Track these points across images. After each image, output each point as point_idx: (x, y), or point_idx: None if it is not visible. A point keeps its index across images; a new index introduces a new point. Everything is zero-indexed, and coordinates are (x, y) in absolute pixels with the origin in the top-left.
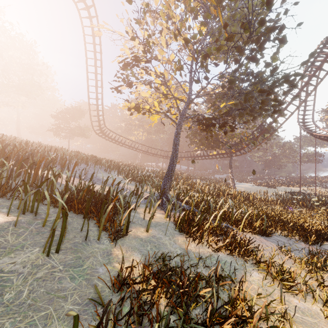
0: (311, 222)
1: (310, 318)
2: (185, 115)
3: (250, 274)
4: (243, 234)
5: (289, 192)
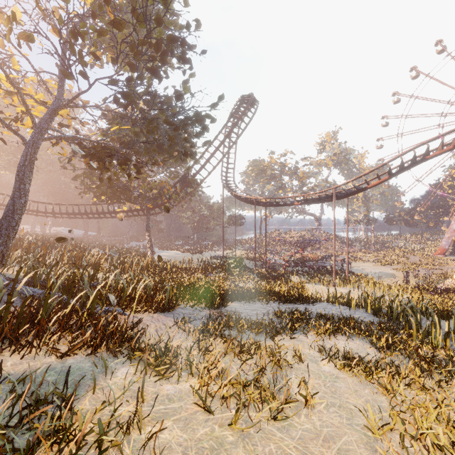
0: (224, 285)
1: (176, 403)
2: (47, 129)
3: (114, 374)
4: (135, 317)
5: (214, 257)
